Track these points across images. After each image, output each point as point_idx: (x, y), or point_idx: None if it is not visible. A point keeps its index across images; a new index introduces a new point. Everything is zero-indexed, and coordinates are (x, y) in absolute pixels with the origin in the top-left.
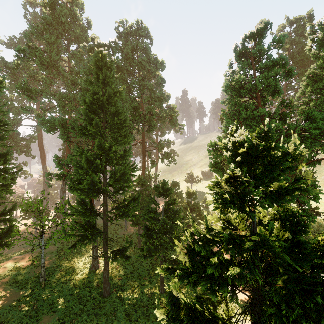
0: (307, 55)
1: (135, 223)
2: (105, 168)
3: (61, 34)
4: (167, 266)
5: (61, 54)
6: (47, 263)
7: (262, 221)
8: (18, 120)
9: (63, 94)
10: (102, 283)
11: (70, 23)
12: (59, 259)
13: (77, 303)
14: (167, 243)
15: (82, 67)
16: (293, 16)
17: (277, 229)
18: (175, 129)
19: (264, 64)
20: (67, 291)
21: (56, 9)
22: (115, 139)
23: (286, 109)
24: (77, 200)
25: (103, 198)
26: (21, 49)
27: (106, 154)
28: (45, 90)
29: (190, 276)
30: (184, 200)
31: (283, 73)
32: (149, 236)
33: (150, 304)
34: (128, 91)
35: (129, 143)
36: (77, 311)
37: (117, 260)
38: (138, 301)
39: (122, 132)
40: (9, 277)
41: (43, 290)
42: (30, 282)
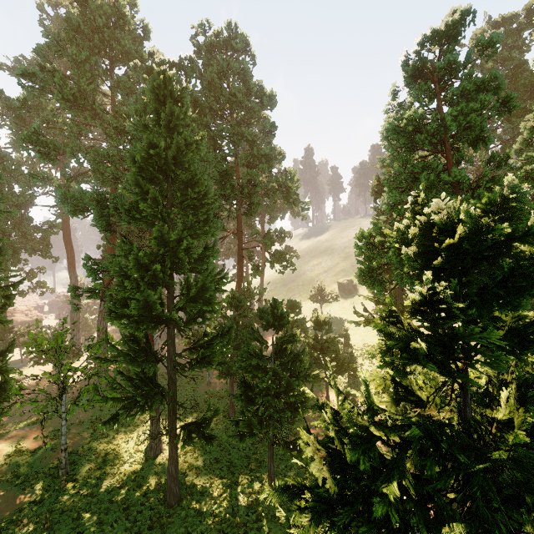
0: (524, 81)
1: (225, 373)
2: (170, 279)
3: (98, 47)
4: (284, 482)
5: (97, 83)
6: (74, 442)
7: (474, 387)
8: (29, 197)
9: (101, 151)
10: (166, 480)
11: (113, 28)
12: (94, 435)
13: (122, 518)
14: (281, 413)
15: (132, 102)
16: (500, 15)
17: (509, 405)
18: (293, 211)
19: (460, 88)
20: (105, 495)
21: (90, 5)
22: (189, 228)
23: (498, 170)
24: (121, 334)
25: (168, 331)
26: (28, 72)
27: (171, 253)
28: (71, 144)
29: (334, 509)
30: (310, 334)
31: (495, 104)
32: (248, 398)
33: (250, 520)
34: (213, 146)
35: (214, 233)
36: (121, 533)
37: (192, 443)
38: (229, 516)
39: (201, 215)
40: (6, 467)
41: (63, 493)
42: (42, 477)
